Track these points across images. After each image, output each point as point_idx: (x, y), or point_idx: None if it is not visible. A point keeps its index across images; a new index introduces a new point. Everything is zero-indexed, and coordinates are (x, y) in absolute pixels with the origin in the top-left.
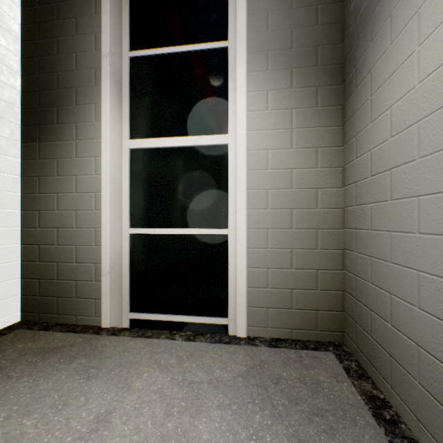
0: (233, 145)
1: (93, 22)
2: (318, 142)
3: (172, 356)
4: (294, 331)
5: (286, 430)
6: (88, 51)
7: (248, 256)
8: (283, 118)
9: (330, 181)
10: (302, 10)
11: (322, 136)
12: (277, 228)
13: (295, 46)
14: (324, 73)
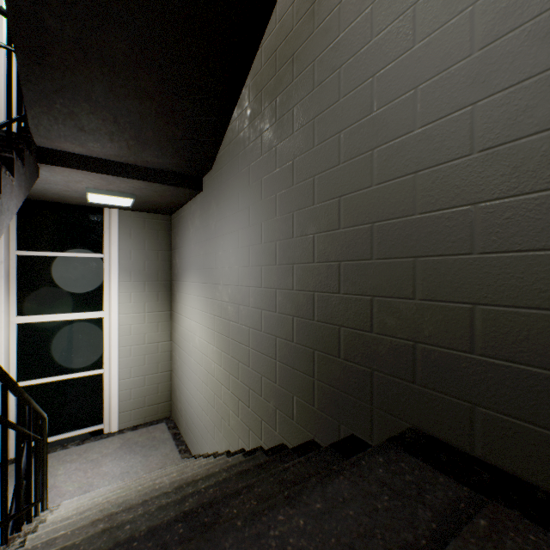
0: (108, 317)
1: None
2: (159, 319)
3: (74, 455)
4: (147, 418)
5: (140, 455)
6: None
7: (120, 385)
8: (140, 307)
9: (165, 338)
10: (151, 251)
11: (162, 316)
12: (137, 366)
13: (147, 270)
14: (163, 285)
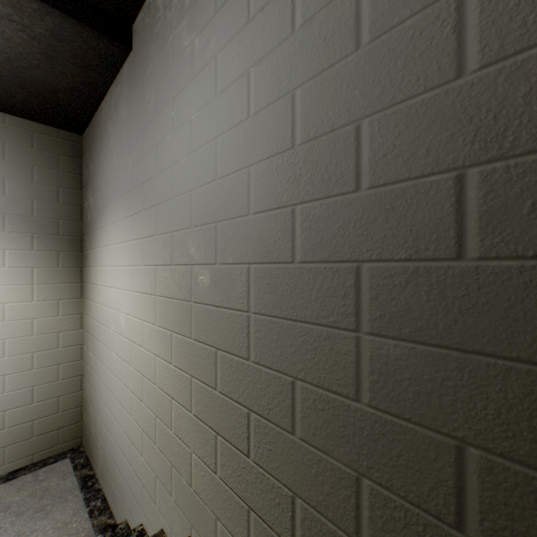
0: None
1: None
2: (60, 295)
3: None
4: (36, 455)
5: (10, 536)
6: None
7: None
8: (24, 275)
9: (71, 325)
10: (45, 186)
11: (64, 290)
12: (17, 372)
13: (38, 215)
14: (66, 242)
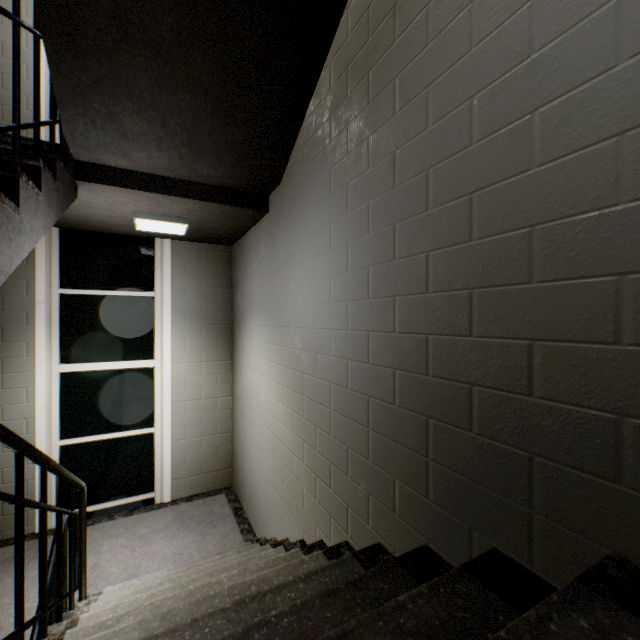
0: (160, 367)
1: (25, 270)
2: (218, 370)
3: (121, 528)
4: (203, 487)
5: (196, 533)
6: (19, 295)
7: (173, 446)
8: (196, 355)
9: (225, 392)
10: (209, 289)
11: (221, 366)
12: (192, 425)
13: (204, 311)
14: (222, 329)
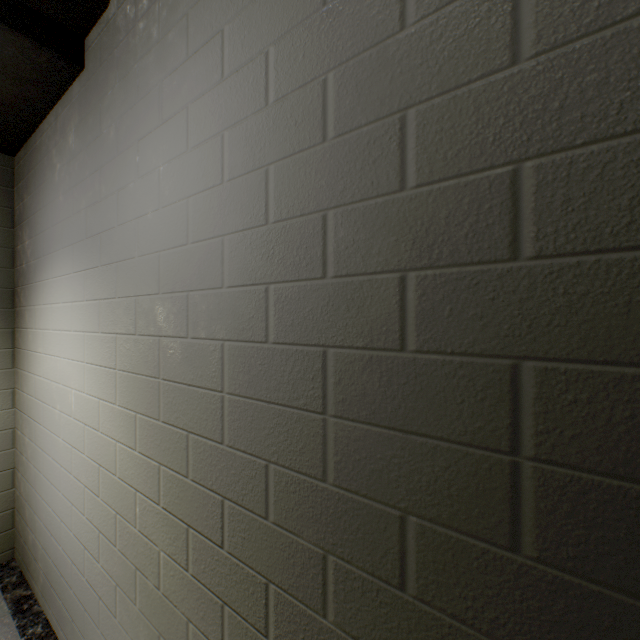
0: None
1: None
2: None
3: None
4: None
5: None
6: None
7: None
8: None
9: None
10: None
11: None
12: None
13: None
14: None
